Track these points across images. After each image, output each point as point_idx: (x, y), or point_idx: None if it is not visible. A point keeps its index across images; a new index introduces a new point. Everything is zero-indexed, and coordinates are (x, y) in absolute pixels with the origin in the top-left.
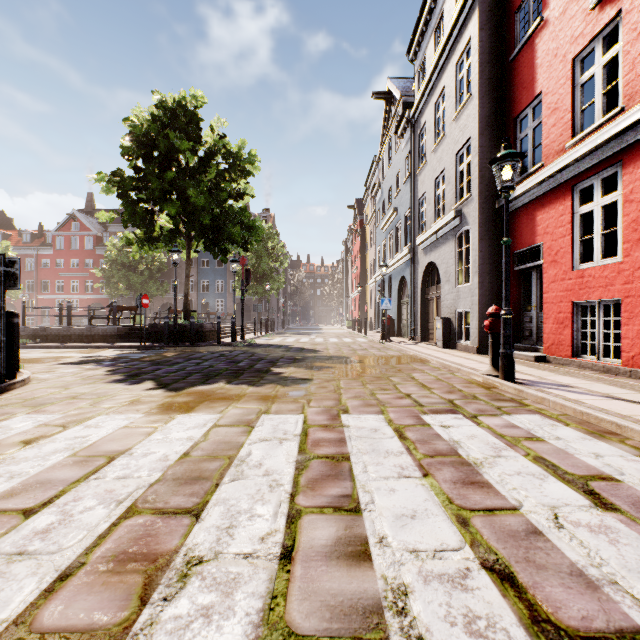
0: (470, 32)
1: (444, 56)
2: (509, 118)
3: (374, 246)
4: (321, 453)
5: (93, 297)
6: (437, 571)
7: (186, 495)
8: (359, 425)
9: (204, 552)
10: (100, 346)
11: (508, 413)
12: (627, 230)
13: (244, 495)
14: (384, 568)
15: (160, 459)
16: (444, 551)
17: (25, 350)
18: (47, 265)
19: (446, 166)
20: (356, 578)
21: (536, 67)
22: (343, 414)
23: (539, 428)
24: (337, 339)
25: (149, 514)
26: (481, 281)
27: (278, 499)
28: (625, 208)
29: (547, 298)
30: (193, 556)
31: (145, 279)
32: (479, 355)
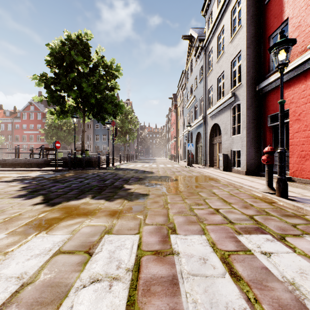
0: None
1: (224, 8)
2: (264, 37)
3: (182, 117)
4: None
5: (41, 143)
6: None
7: None
8: (187, 251)
9: None
10: (32, 169)
11: (307, 233)
12: None
13: None
14: None
15: None
16: None
17: None
18: (18, 127)
19: (225, 69)
20: None
21: (284, 3)
22: (172, 234)
23: None
24: (163, 165)
25: None
26: (248, 133)
27: None
28: None
29: (292, 142)
30: None
31: (66, 134)
32: (247, 176)
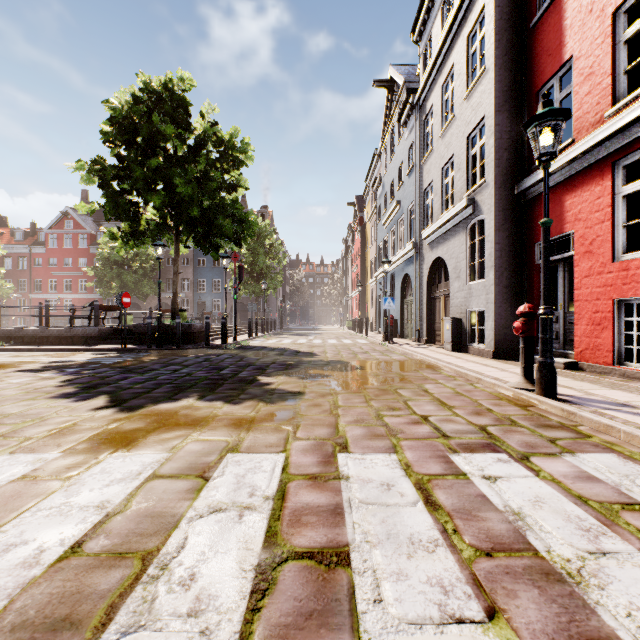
0: None
1: (453, 30)
2: (530, 92)
3: (375, 243)
4: (302, 544)
5: (87, 297)
6: None
7: None
8: (363, 475)
9: None
10: (77, 349)
11: (569, 451)
12: None
13: None
14: None
15: (24, 561)
16: None
17: None
18: (40, 264)
19: (456, 151)
20: None
21: (565, 29)
22: (340, 453)
23: (630, 482)
24: (336, 340)
25: None
26: (498, 276)
27: None
28: None
29: (579, 295)
30: None
31: (139, 278)
32: (496, 360)
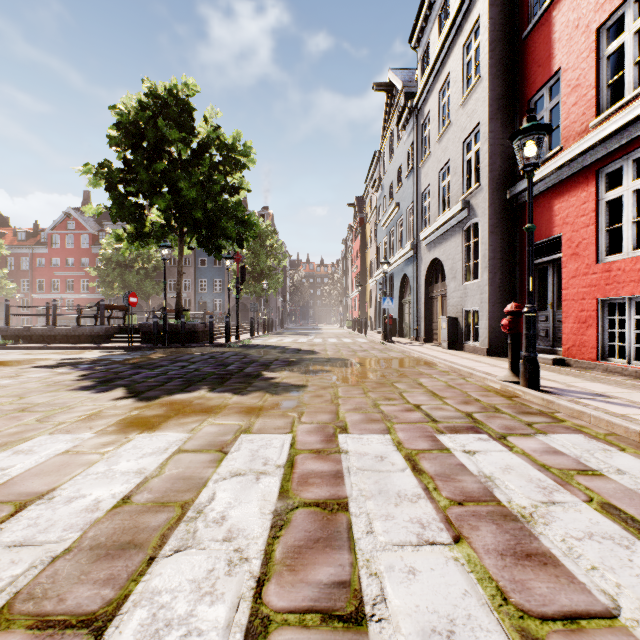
0: (479, 9)
1: (450, 39)
2: (522, 100)
3: (375, 244)
4: (309, 497)
5: (89, 296)
6: None
7: (97, 582)
8: (360, 450)
9: None
10: (85, 347)
11: (543, 432)
12: None
13: (186, 582)
14: None
15: (87, 508)
16: None
17: (4, 351)
18: (42, 264)
19: (452, 156)
20: None
21: (553, 42)
22: (341, 433)
23: (589, 455)
24: (336, 339)
25: (22, 628)
26: (491, 277)
27: (237, 592)
28: None
29: (567, 295)
30: None
31: (141, 278)
32: (489, 357)
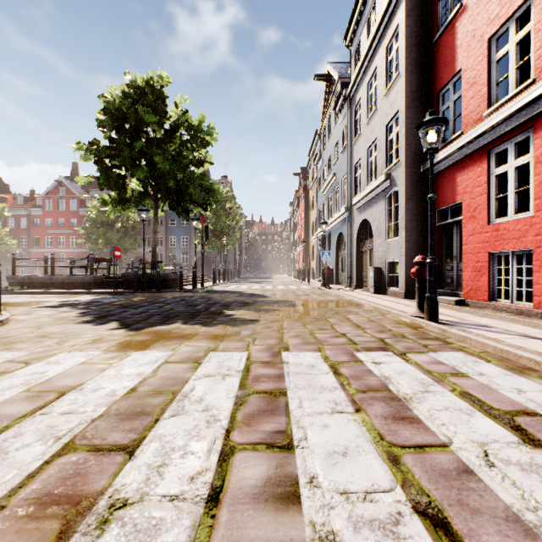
0: (398, 19)
1: (376, 41)
2: (432, 93)
3: (316, 207)
4: (260, 388)
5: (77, 251)
6: (368, 516)
7: (125, 431)
8: (298, 362)
9: (130, 494)
10: (78, 292)
11: (434, 350)
12: (538, 188)
13: (181, 431)
14: (313, 512)
15: (108, 394)
16: (375, 492)
17: (13, 295)
18: (38, 224)
19: (378, 136)
20: (283, 524)
21: (456, 47)
22: (284, 351)
23: (463, 364)
24: (284, 286)
25: (84, 451)
26: (408, 235)
27: (213, 435)
28: (536, 168)
29: (466, 249)
30: (118, 498)
31: (121, 235)
32: (406, 299)
